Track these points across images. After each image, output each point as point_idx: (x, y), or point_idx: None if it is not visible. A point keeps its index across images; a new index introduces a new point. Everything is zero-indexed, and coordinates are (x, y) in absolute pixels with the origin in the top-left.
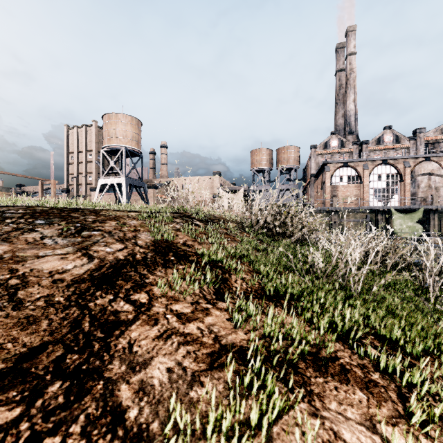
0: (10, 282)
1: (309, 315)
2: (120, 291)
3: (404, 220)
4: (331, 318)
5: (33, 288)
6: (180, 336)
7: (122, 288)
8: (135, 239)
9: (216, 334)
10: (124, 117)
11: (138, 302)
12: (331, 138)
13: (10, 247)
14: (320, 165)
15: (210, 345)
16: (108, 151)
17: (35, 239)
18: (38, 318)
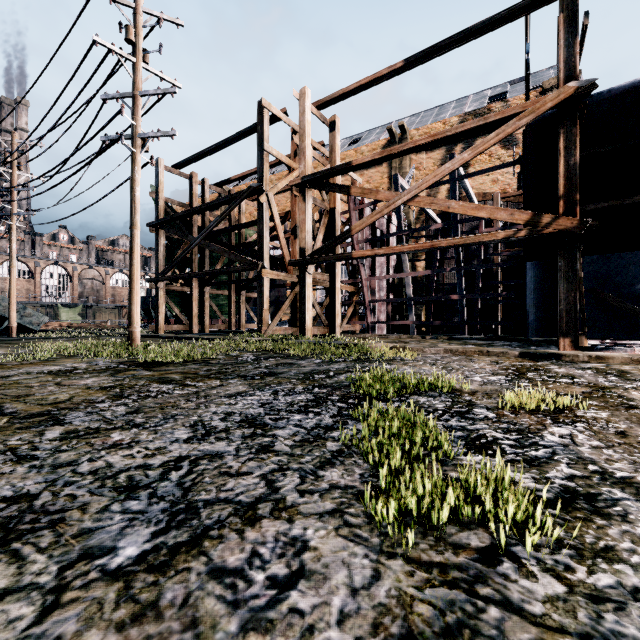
0: None
1: None
2: None
3: (69, 313)
4: None
5: None
6: None
7: None
8: None
9: None
10: None
11: None
12: None
13: None
14: None
15: None
16: None
17: None
18: None
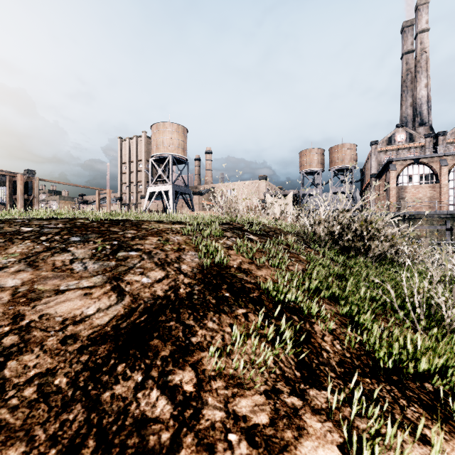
0: (5, 340)
1: None
2: (153, 362)
3: None
4: None
5: (31, 354)
6: None
7: (157, 355)
8: (178, 263)
9: None
10: (170, 125)
11: (180, 391)
12: (396, 132)
13: (31, 275)
14: (383, 163)
15: None
16: (156, 160)
17: (64, 262)
18: (12, 436)
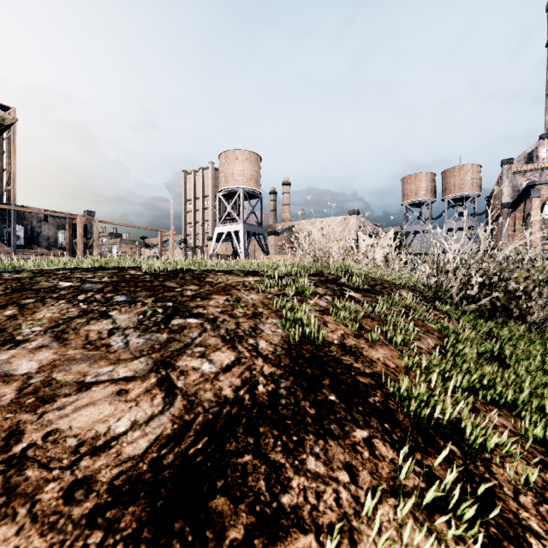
0: None
1: None
2: None
3: None
4: None
5: (10, 523)
6: None
7: (222, 539)
8: (254, 338)
9: None
10: (241, 153)
11: None
12: (540, 145)
13: (54, 354)
14: (521, 188)
15: None
16: (225, 195)
17: (100, 334)
18: None
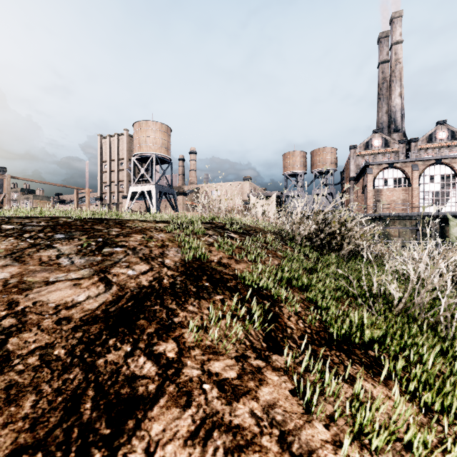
0: (4, 322)
1: (413, 386)
2: (140, 337)
3: None
4: (441, 387)
5: (30, 332)
6: (226, 432)
7: (144, 332)
8: (162, 258)
9: (280, 428)
10: (154, 124)
11: (164, 357)
12: (373, 137)
13: (19, 269)
14: (361, 167)
15: (276, 456)
16: (138, 159)
17: (50, 257)
18: (22, 390)
